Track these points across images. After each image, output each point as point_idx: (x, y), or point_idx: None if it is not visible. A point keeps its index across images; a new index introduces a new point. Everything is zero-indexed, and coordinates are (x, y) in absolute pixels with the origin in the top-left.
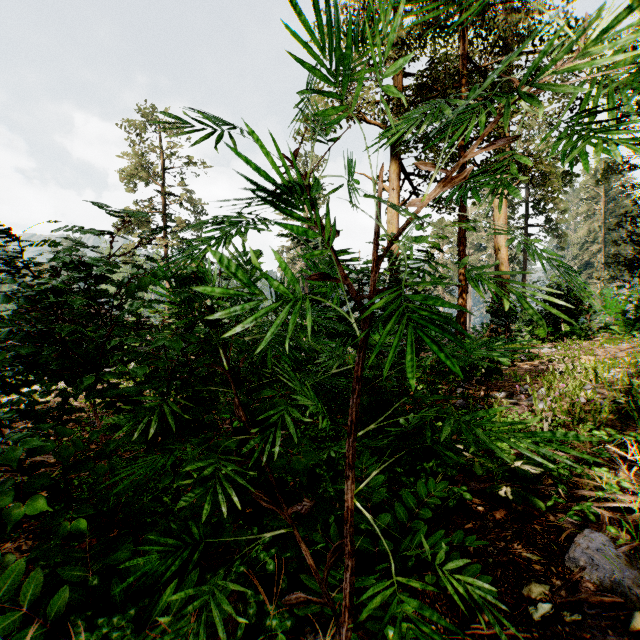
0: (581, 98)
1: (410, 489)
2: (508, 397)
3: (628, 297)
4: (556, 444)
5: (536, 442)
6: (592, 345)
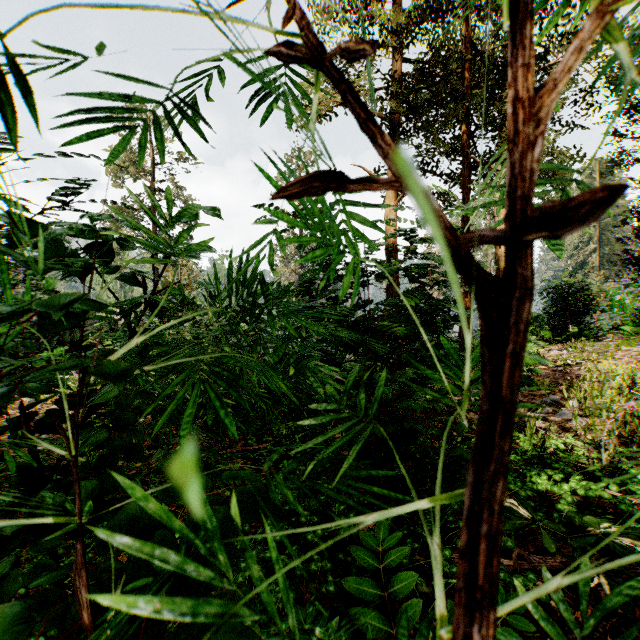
0: (584, 90)
1: (451, 579)
2: (533, 410)
3: (636, 296)
4: (632, 488)
5: (594, 479)
6: (607, 347)
